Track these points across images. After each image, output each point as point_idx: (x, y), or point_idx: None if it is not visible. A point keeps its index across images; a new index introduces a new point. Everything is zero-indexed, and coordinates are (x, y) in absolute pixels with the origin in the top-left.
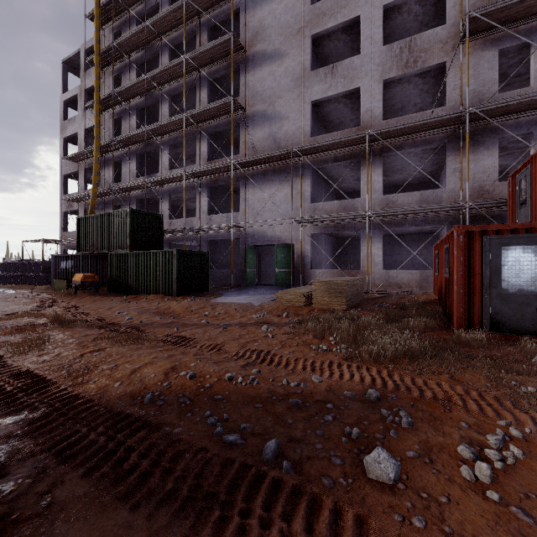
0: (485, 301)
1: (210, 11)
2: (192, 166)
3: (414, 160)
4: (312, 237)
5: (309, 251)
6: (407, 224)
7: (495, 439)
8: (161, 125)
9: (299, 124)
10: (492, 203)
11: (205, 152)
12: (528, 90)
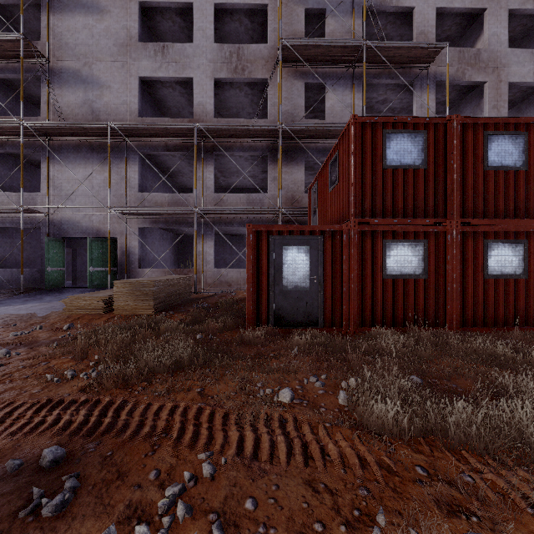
0: (270, 298)
1: None
2: None
3: (246, 165)
4: (143, 231)
5: (136, 247)
6: (236, 224)
7: (170, 494)
8: None
9: (125, 99)
10: (298, 211)
11: None
12: (323, 122)
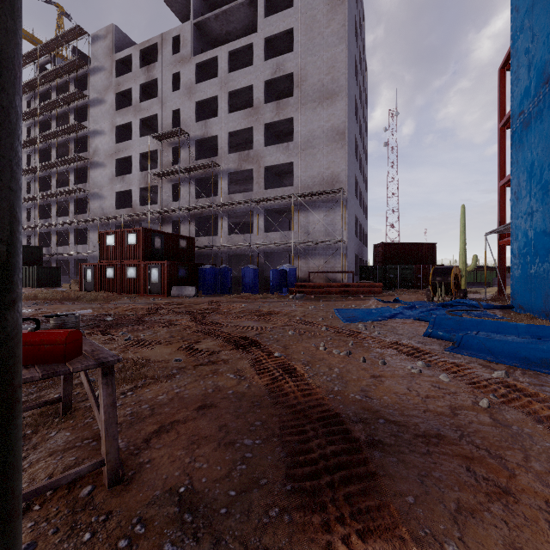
0: (84, 284)
1: (74, 133)
2: (67, 217)
3: None
4: None
5: None
6: None
7: None
8: (47, 194)
9: (111, 202)
10: None
11: (73, 210)
12: (179, 202)
